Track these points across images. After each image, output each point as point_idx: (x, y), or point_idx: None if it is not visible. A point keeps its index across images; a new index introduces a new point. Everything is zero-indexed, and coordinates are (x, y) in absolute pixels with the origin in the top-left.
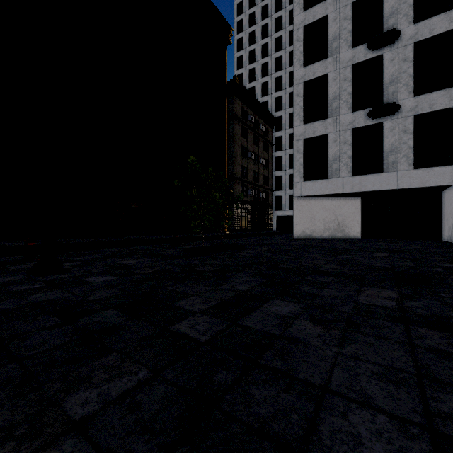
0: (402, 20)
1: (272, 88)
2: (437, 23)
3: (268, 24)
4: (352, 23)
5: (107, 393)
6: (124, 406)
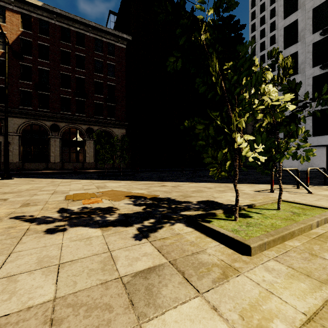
0: None
1: None
2: None
3: (275, 21)
4: (313, 53)
5: None
6: None
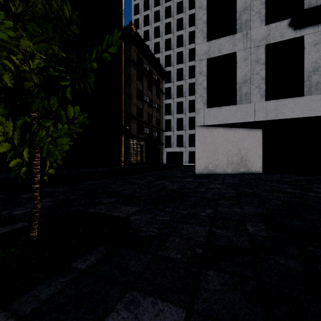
0: None
1: (163, 47)
2: None
3: None
4: None
5: None
6: None
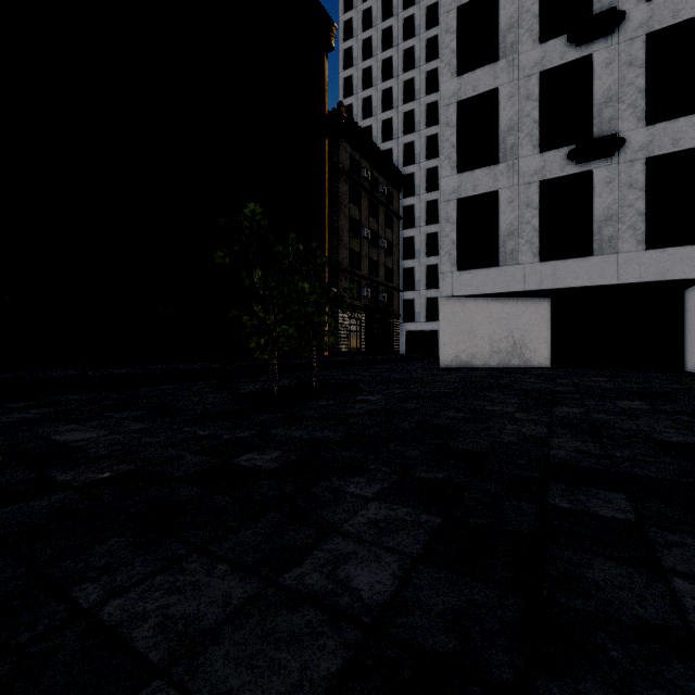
0: None
1: (399, 128)
2: (686, 1)
3: (393, 27)
4: (539, 1)
5: None
6: None
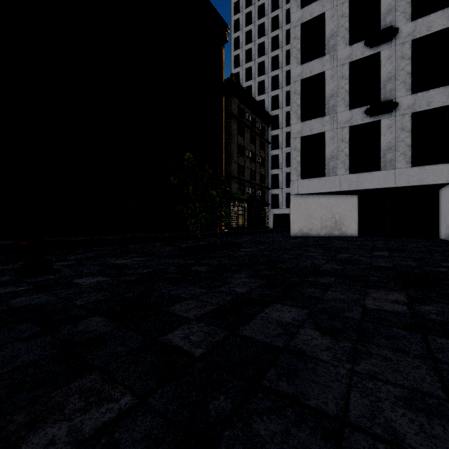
0: (399, 17)
1: (269, 86)
2: (435, 21)
3: (265, 23)
4: (349, 20)
5: (80, 429)
6: (98, 448)
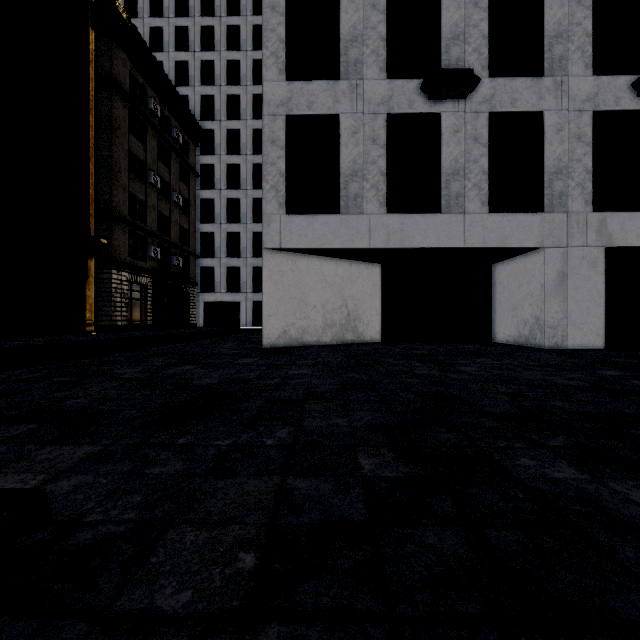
0: None
1: (197, 76)
2: None
3: None
4: None
5: None
6: None
